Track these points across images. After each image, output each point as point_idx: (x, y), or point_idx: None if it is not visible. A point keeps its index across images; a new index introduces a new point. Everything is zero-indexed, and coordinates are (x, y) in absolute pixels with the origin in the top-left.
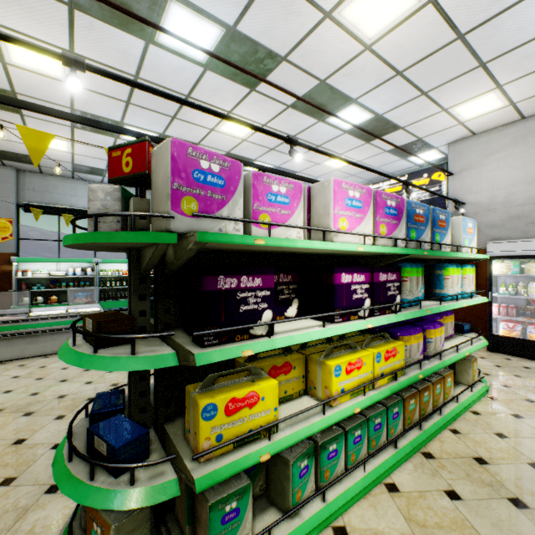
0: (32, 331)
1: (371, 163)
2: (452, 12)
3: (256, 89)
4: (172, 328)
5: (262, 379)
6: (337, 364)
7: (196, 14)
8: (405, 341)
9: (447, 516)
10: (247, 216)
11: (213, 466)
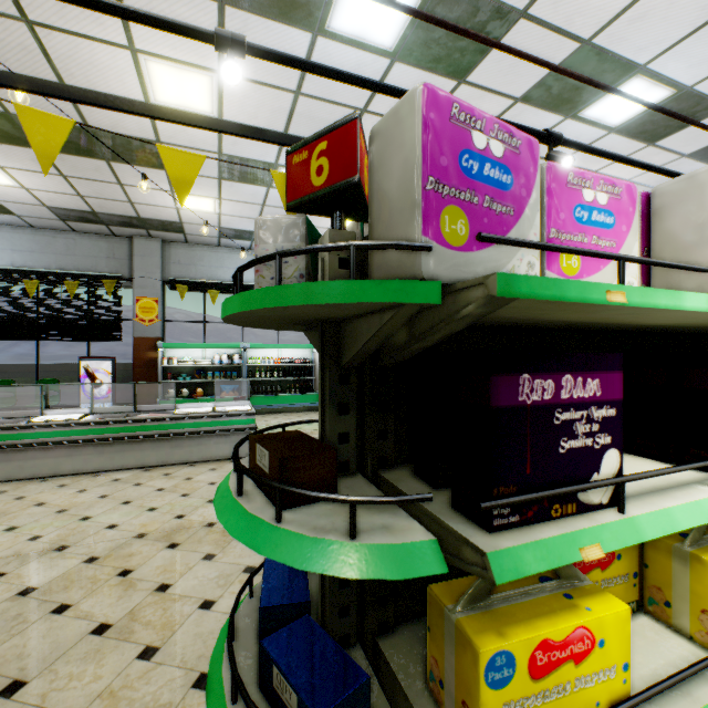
0: (177, 432)
1: (649, 181)
2: None
3: (467, 79)
4: (390, 464)
5: (587, 594)
6: None
7: None
8: None
9: None
10: None
11: None
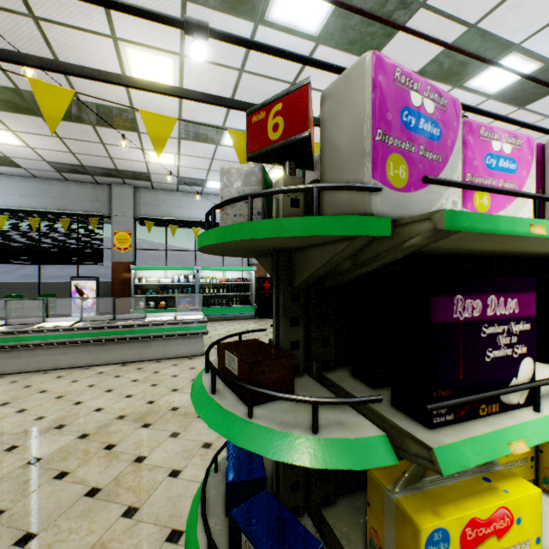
0: (147, 336)
1: None
2: None
3: None
4: (331, 367)
5: (502, 477)
6: None
7: None
8: None
9: None
10: None
11: None
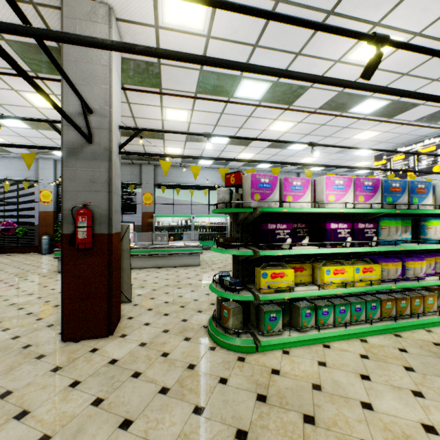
0: (170, 253)
1: (399, 131)
2: (439, 34)
3: (292, 104)
4: (248, 245)
5: (287, 269)
6: (327, 268)
7: (256, 81)
8: (383, 265)
9: (392, 354)
10: (281, 197)
11: (266, 295)
